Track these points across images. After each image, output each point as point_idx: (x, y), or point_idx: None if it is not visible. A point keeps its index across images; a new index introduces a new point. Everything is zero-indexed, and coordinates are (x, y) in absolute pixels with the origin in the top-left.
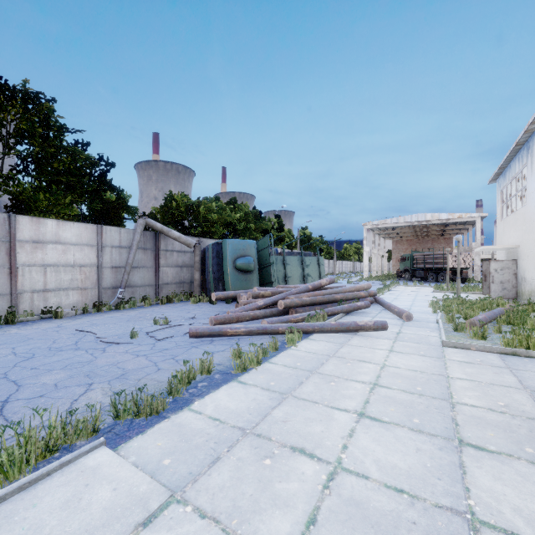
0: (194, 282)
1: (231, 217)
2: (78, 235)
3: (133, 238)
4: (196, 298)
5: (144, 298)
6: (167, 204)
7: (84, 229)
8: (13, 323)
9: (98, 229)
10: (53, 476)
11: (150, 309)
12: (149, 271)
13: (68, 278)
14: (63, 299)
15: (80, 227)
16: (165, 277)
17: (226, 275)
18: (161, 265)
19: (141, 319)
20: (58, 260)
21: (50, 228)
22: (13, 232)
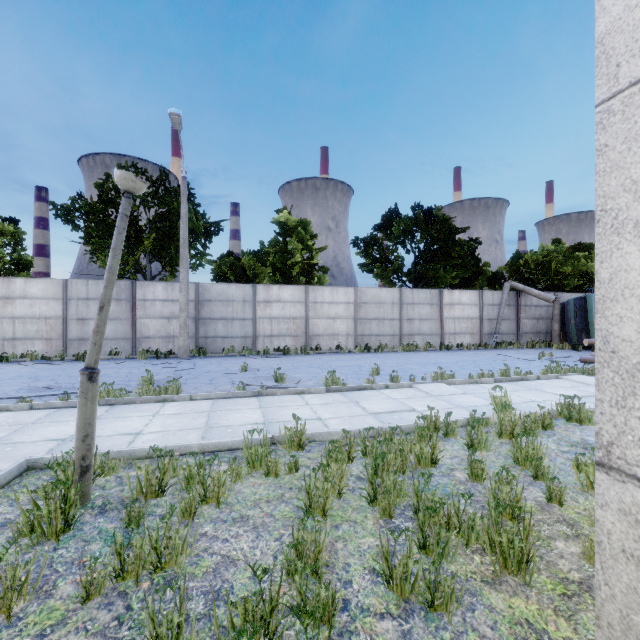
0: (552, 332)
1: (587, 267)
2: (469, 298)
3: (501, 298)
4: (559, 346)
5: (511, 342)
6: (515, 263)
7: (472, 294)
8: (449, 350)
9: (479, 293)
10: (570, 375)
11: (521, 350)
12: (511, 322)
13: (465, 326)
14: (462, 340)
15: (470, 293)
16: (524, 328)
17: (592, 326)
18: (521, 318)
19: (527, 354)
20: (460, 315)
21: (456, 296)
22: (441, 300)
